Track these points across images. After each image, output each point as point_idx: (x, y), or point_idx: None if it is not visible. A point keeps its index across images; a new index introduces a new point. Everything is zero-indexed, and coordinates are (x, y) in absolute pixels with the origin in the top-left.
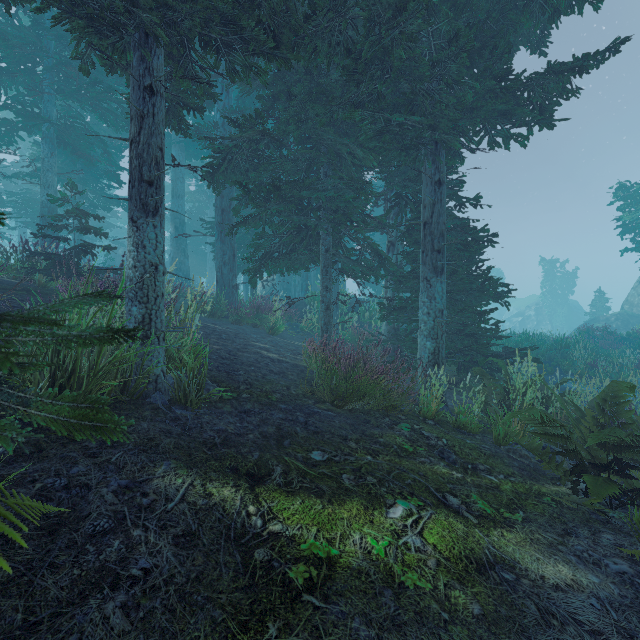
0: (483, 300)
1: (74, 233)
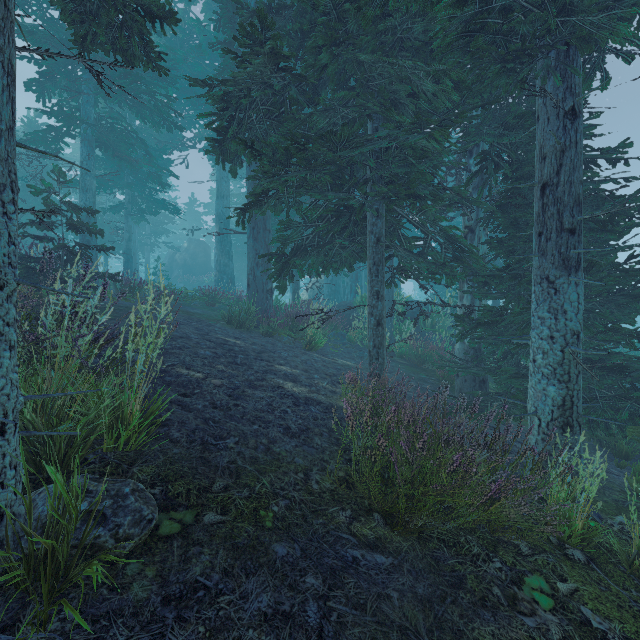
0: (634, 311)
1: (62, 231)
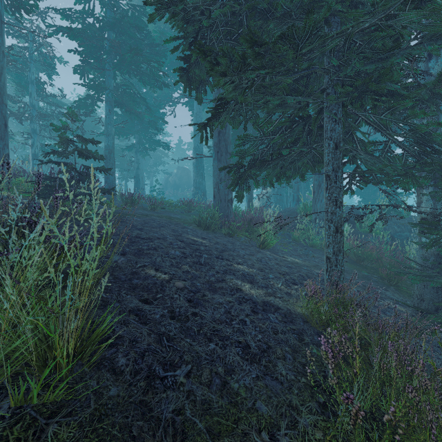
0: None
1: (74, 158)
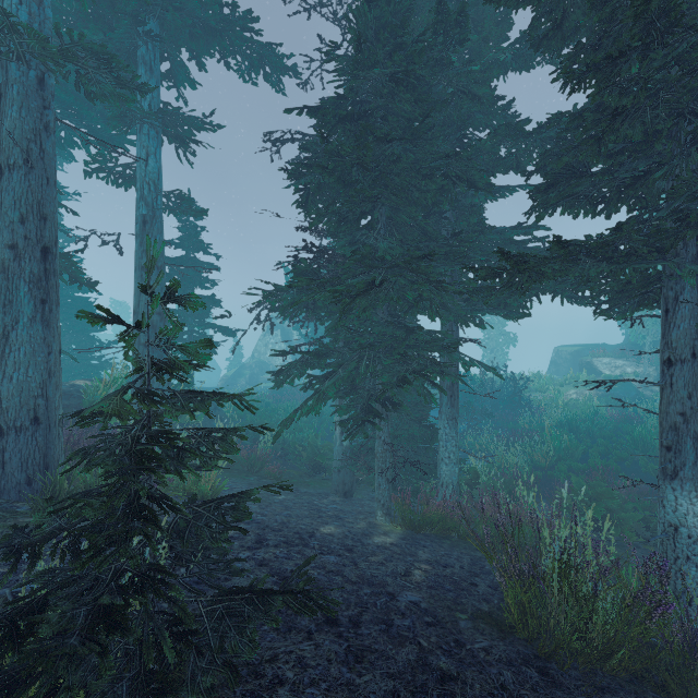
0: None
1: None
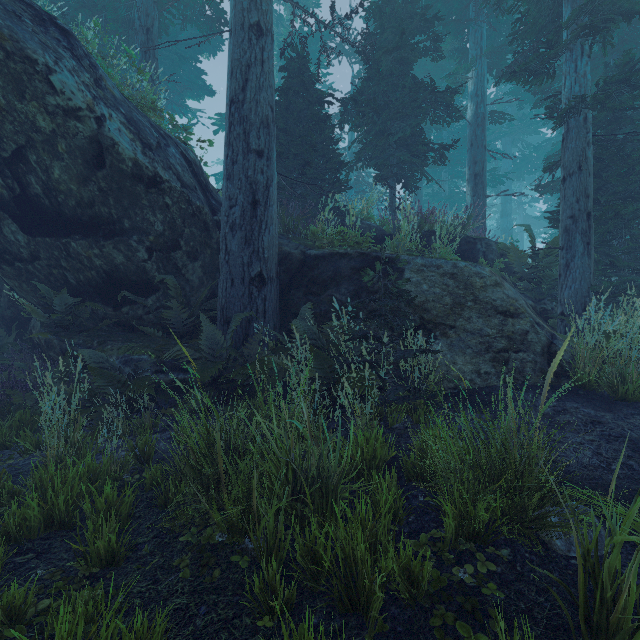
0: None
1: None
